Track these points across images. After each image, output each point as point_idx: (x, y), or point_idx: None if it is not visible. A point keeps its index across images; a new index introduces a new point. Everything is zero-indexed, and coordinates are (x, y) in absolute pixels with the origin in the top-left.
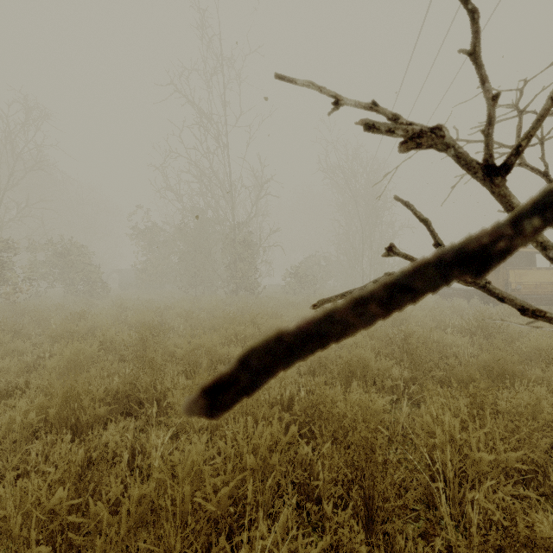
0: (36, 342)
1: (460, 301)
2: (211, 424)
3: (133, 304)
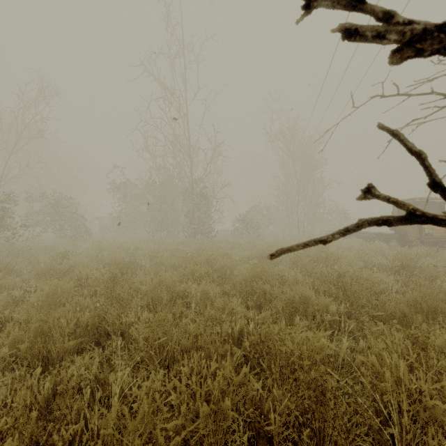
0: (26, 278)
1: (380, 244)
2: (168, 357)
3: (109, 246)
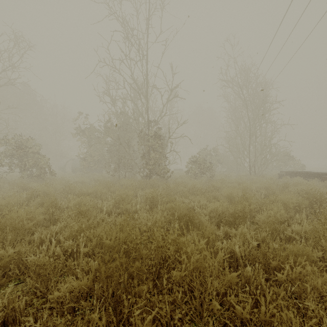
0: None
1: None
2: None
3: (47, 191)
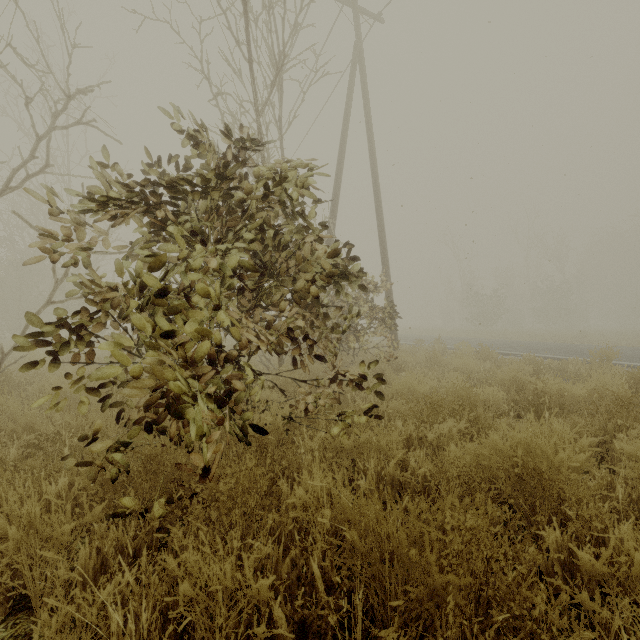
0: None
1: None
2: None
3: None
